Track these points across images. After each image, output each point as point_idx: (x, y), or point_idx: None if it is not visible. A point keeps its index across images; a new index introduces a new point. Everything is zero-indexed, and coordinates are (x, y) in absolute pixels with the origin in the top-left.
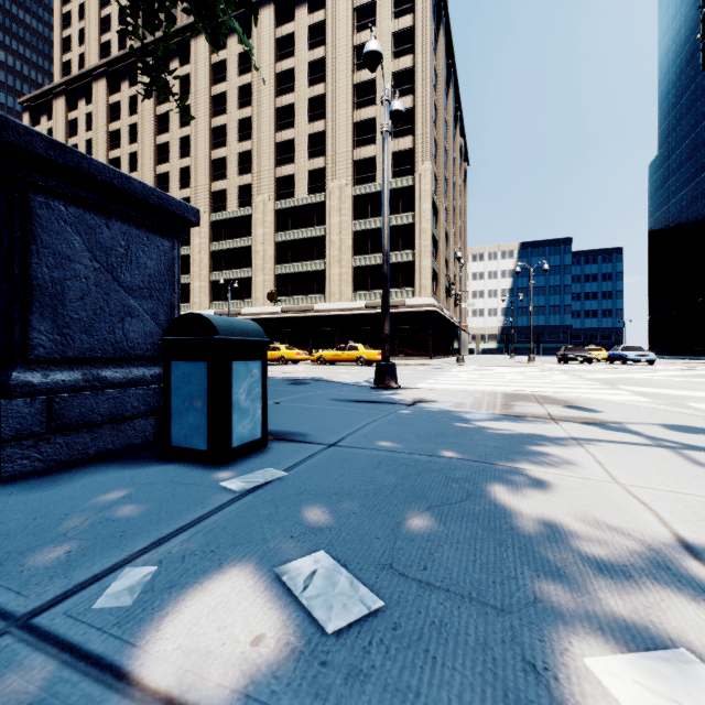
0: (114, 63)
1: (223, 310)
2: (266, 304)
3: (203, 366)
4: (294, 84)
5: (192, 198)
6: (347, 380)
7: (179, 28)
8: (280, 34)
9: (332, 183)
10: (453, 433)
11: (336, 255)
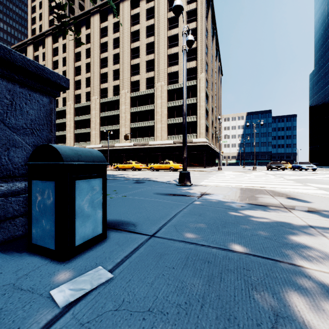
0: (55, 29)
1: (106, 144)
2: (126, 142)
3: (52, 184)
4: (139, 37)
5: (91, 92)
6: (164, 180)
7: (85, 11)
8: (133, 13)
9: (157, 84)
10: (231, 222)
11: (159, 118)
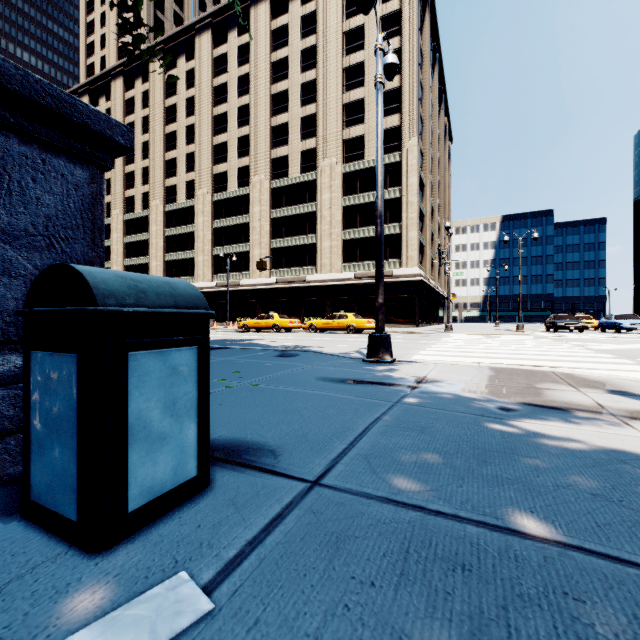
0: (129, 63)
1: (223, 281)
2: (262, 276)
3: (71, 361)
4: (288, 71)
5: (196, 181)
6: (337, 350)
7: (185, 27)
8: (275, 26)
9: (323, 162)
10: (498, 450)
11: (327, 229)
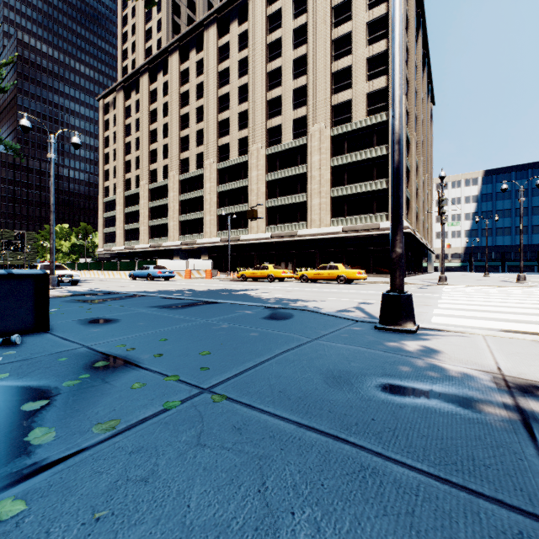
0: (153, 61)
1: (226, 237)
2: (259, 231)
3: None
4: (281, 50)
5: (204, 153)
6: (334, 306)
7: (195, 24)
8: (270, 12)
9: (312, 127)
10: None
11: (316, 187)
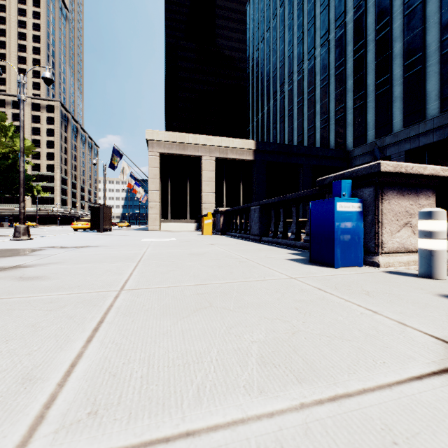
0: None
1: None
2: None
3: (12, 224)
4: None
5: None
6: None
7: None
8: None
9: None
10: None
11: None
